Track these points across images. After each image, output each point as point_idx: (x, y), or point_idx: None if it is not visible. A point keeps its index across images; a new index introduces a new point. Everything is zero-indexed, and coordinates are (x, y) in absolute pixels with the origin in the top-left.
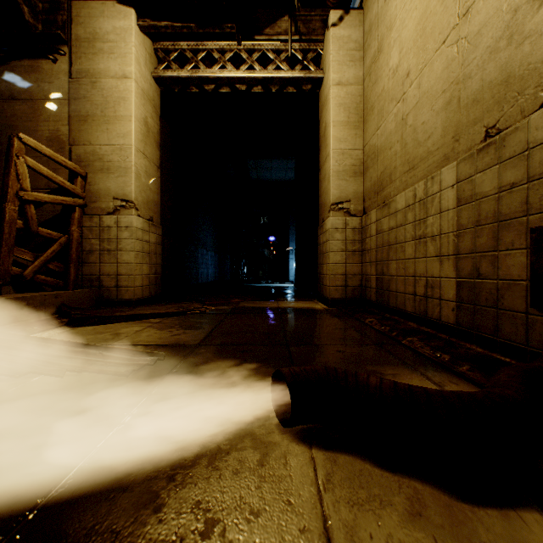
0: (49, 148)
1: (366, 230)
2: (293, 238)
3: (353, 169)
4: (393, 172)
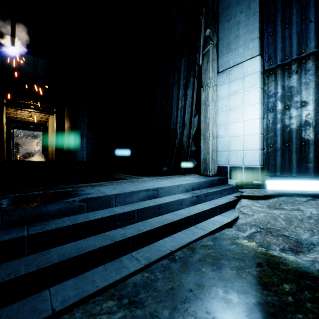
0: None
1: None
2: None
3: None
4: None
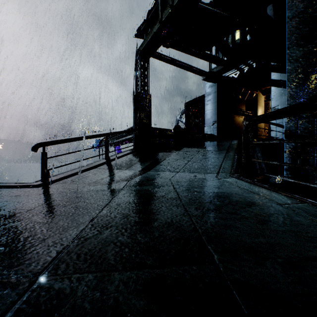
0: (265, 126)
1: None
2: None
3: None
4: None
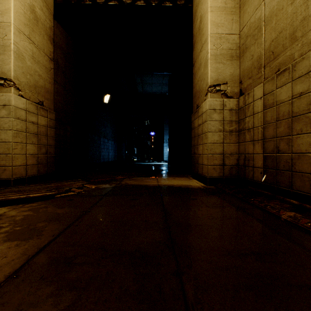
0: None
1: (245, 109)
2: (166, 133)
3: (230, 52)
4: (299, 27)
